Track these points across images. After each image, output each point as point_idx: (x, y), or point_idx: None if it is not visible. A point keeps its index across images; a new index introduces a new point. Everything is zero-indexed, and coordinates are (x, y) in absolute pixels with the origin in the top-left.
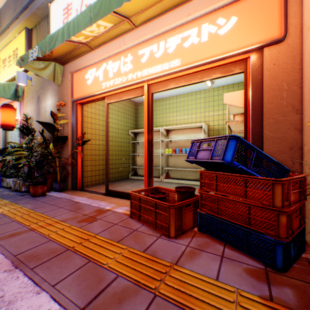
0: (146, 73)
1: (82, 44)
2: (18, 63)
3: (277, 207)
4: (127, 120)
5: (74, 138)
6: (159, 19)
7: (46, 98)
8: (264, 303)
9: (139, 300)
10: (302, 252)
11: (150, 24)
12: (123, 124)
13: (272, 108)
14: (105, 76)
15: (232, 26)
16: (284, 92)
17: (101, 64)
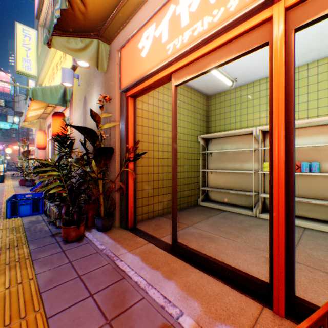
0: None
1: None
2: (46, 40)
3: None
4: (195, 121)
5: (123, 149)
6: None
7: (92, 97)
8: None
9: None
10: None
11: None
12: (189, 126)
13: None
14: (172, 29)
15: None
16: None
17: (165, 10)
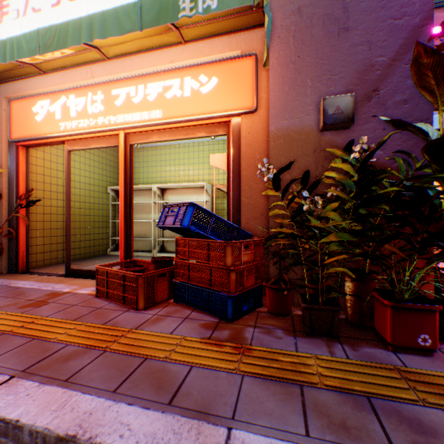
0: (121, 119)
1: (27, 64)
2: None
3: (228, 266)
4: (104, 173)
5: (14, 196)
6: (138, 56)
7: None
8: (201, 341)
9: (87, 356)
10: (259, 307)
11: (127, 60)
12: (98, 177)
13: (248, 176)
14: (64, 113)
15: (213, 87)
16: (257, 161)
17: (59, 97)
